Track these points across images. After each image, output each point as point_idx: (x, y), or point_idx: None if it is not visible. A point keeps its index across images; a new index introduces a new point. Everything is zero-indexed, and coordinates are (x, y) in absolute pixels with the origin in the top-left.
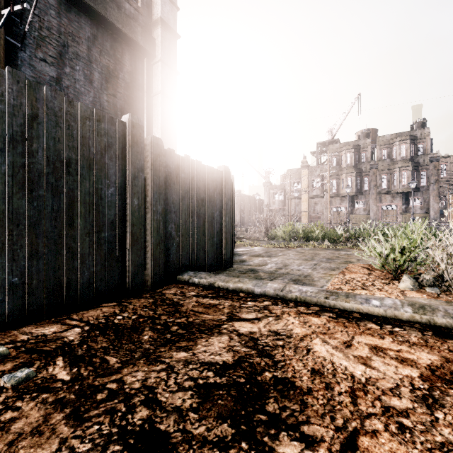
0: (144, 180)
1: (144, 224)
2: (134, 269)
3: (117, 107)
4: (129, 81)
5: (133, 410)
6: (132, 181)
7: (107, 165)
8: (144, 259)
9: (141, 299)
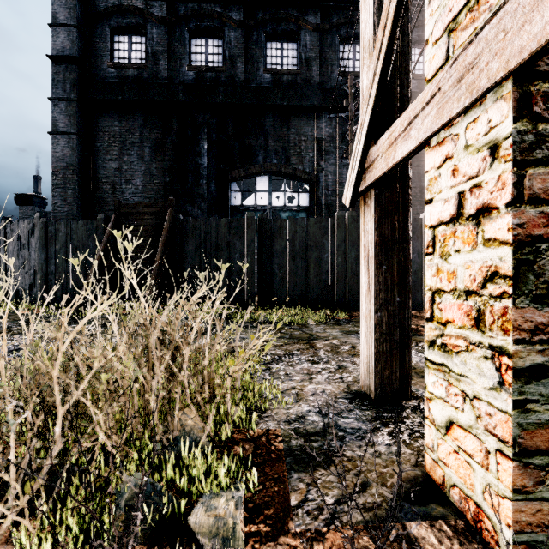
0: None
1: None
2: None
3: (420, 175)
4: None
5: (420, 324)
6: None
7: (413, 243)
8: None
9: None
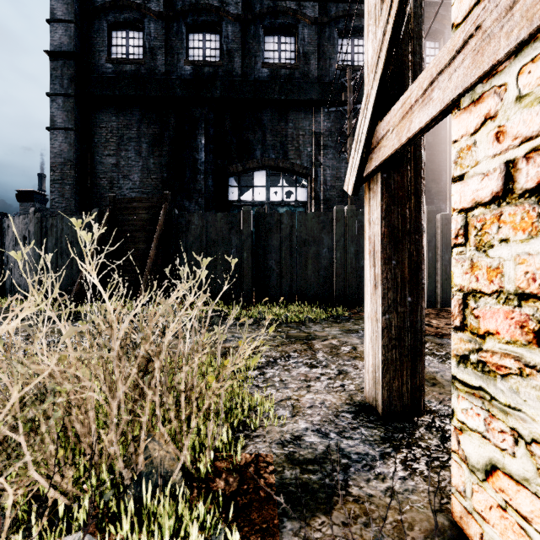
0: (435, 242)
1: (435, 267)
2: (429, 293)
3: None
4: (431, 141)
5: None
6: (428, 244)
7: None
8: (436, 288)
9: (433, 309)
